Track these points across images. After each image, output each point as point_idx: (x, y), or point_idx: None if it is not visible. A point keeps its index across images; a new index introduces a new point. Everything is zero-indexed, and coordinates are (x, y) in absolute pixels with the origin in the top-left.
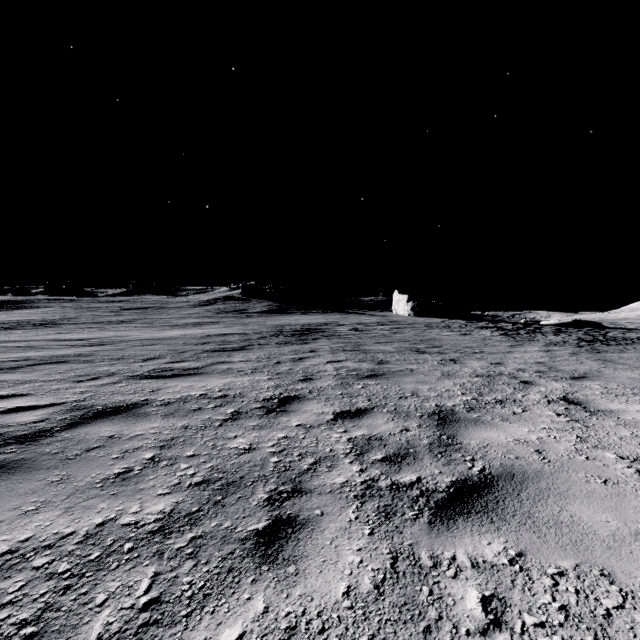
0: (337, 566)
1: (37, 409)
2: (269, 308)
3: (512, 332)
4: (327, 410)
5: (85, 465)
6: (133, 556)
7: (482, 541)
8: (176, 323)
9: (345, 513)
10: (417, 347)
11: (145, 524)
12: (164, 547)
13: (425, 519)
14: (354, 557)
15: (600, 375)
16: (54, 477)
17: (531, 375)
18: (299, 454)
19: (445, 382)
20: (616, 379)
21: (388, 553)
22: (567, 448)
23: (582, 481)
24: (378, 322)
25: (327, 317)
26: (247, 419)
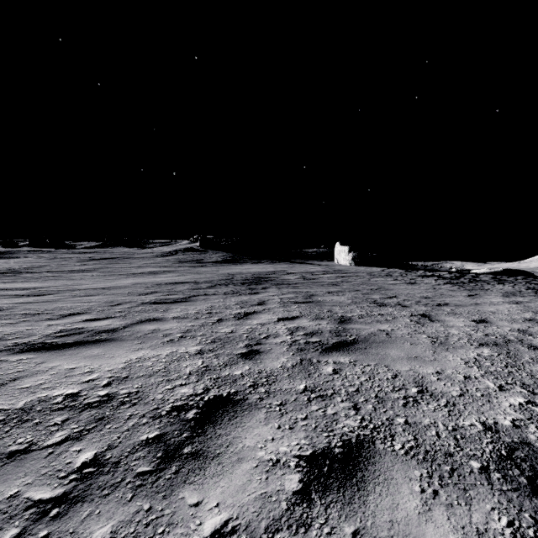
0: None
1: None
2: (223, 258)
3: (455, 281)
4: (285, 449)
5: None
6: None
7: None
8: (134, 272)
9: None
10: (372, 298)
11: None
12: None
13: None
14: None
15: None
16: None
17: None
18: None
19: (449, 358)
20: None
21: None
22: None
23: None
24: (323, 271)
25: (276, 266)
26: (101, 501)
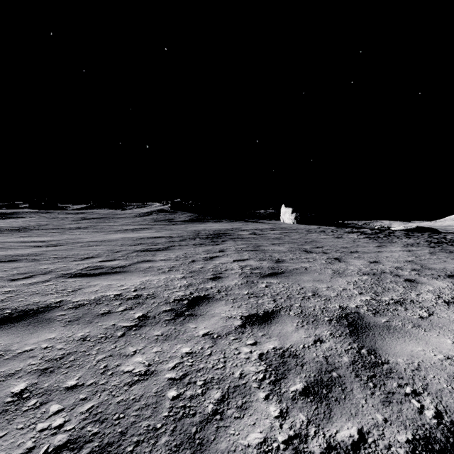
0: None
1: None
2: (190, 218)
3: (373, 236)
4: (235, 313)
5: None
6: None
7: None
8: (120, 229)
9: None
10: (304, 247)
11: None
12: None
13: None
14: None
15: None
16: None
17: (410, 273)
18: (203, 382)
19: (339, 280)
20: None
21: None
22: None
23: None
24: (271, 228)
25: (233, 224)
26: (153, 326)
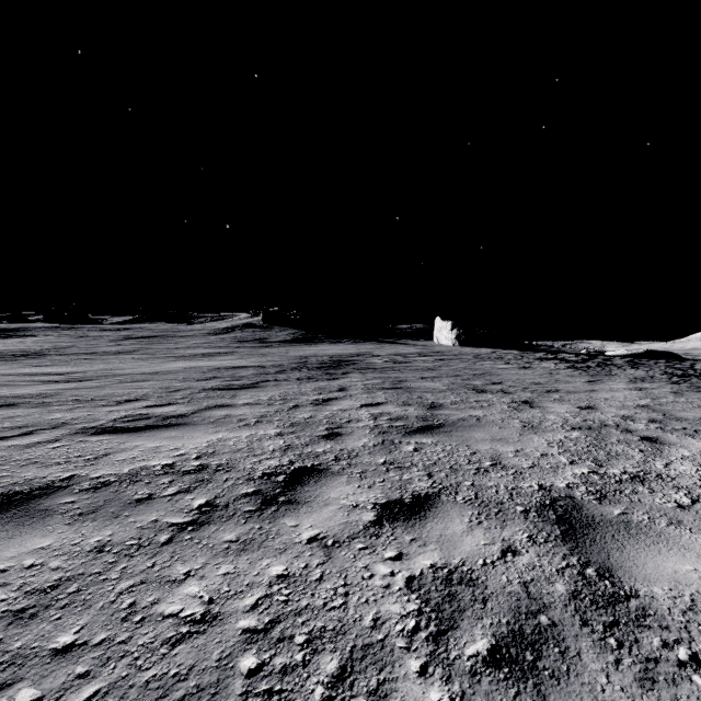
0: None
1: None
2: (293, 337)
3: (580, 364)
4: (364, 499)
5: None
6: None
7: None
8: (183, 354)
9: None
10: (473, 384)
11: None
12: None
13: None
14: None
15: None
16: None
17: (648, 427)
18: (307, 638)
19: (533, 439)
20: None
21: None
22: None
23: None
24: (419, 353)
25: (359, 347)
26: (222, 523)
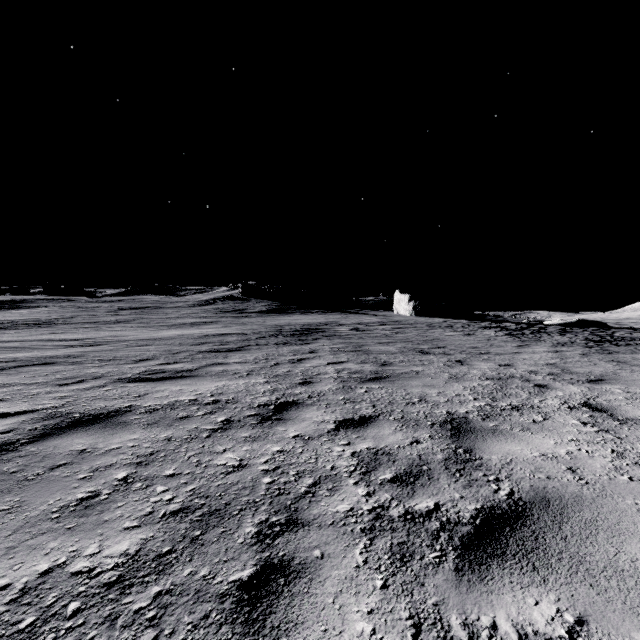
0: (342, 639)
1: (7, 417)
2: (269, 308)
3: (516, 332)
4: (328, 418)
5: (44, 488)
6: (77, 623)
7: (527, 599)
8: (174, 323)
9: (351, 555)
10: (421, 347)
11: (101, 572)
12: (119, 608)
13: (450, 564)
14: (364, 624)
15: (618, 378)
16: (4, 504)
17: (544, 378)
18: (296, 473)
19: (454, 386)
20: (636, 382)
21: (408, 618)
22: (604, 465)
23: (633, 510)
24: (379, 322)
25: (327, 317)
26: (239, 429)
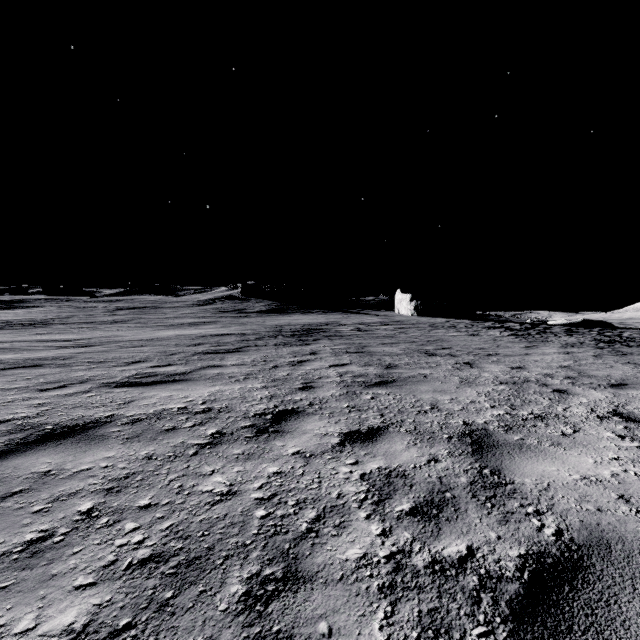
0: None
1: None
2: (269, 308)
3: (522, 332)
4: (331, 430)
5: None
6: None
7: None
8: (172, 323)
9: (367, 630)
10: (425, 349)
11: None
12: None
13: None
14: None
15: None
16: None
17: (562, 382)
18: (295, 502)
19: (467, 391)
20: None
21: None
22: None
23: None
24: (381, 322)
25: (328, 317)
26: (231, 444)
